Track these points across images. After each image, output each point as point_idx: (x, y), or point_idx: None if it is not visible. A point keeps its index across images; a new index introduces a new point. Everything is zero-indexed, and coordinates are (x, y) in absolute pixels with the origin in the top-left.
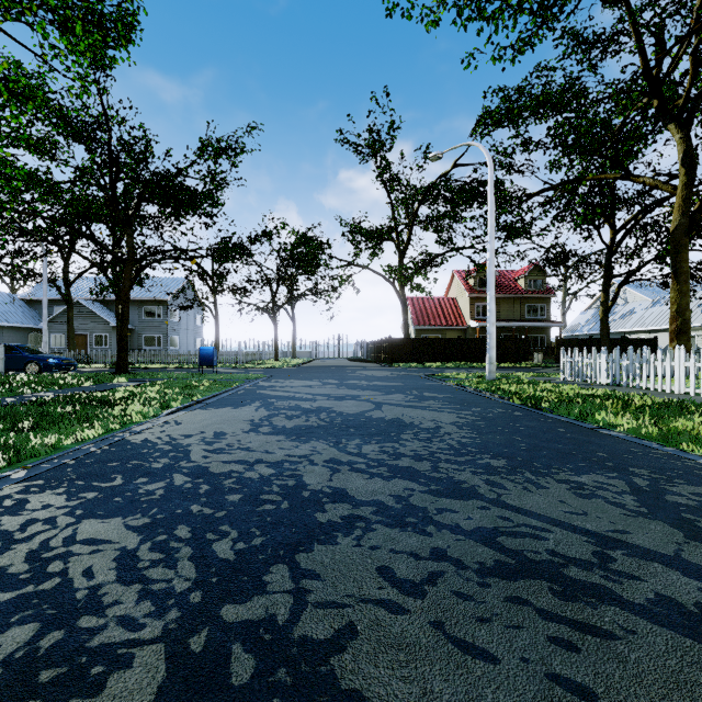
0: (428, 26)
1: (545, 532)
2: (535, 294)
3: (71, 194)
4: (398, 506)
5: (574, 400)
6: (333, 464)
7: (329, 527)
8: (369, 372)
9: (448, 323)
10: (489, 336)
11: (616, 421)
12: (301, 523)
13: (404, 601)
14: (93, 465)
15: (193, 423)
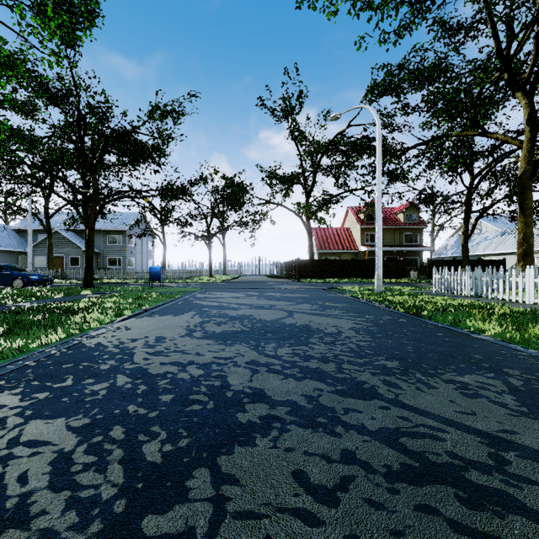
0: (329, 15)
1: (442, 432)
2: (411, 225)
3: (48, 146)
4: (310, 406)
5: (447, 309)
6: (254, 365)
7: (249, 427)
8: (282, 286)
9: (343, 247)
10: (377, 258)
11: (484, 327)
12: (223, 424)
13: (318, 511)
14: (50, 367)
15: (140, 329)
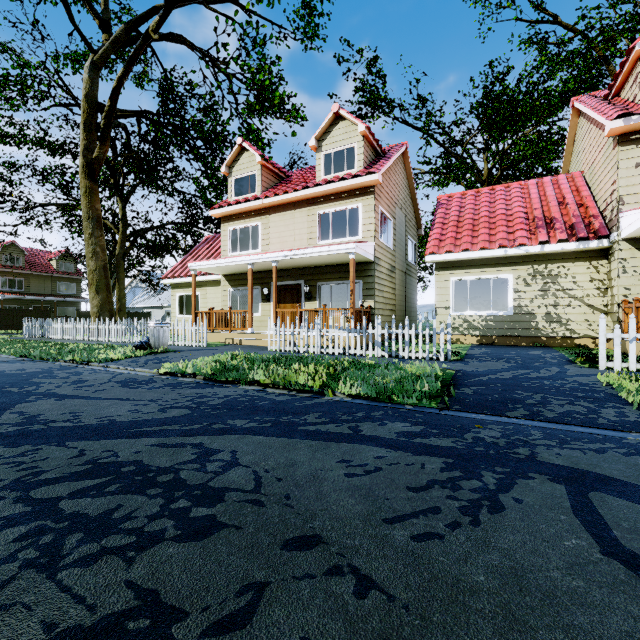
0: None
1: None
2: (66, 275)
3: None
4: None
5: None
6: None
7: None
8: None
9: None
10: None
11: None
12: None
13: None
14: None
15: None
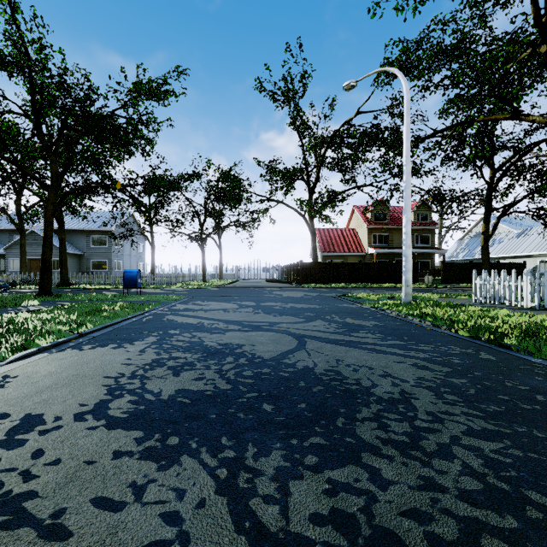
0: None
1: None
2: (422, 226)
3: None
4: None
5: (541, 334)
6: None
7: None
8: (284, 292)
9: (349, 249)
10: (406, 258)
11: None
12: None
13: None
14: None
15: (20, 386)
